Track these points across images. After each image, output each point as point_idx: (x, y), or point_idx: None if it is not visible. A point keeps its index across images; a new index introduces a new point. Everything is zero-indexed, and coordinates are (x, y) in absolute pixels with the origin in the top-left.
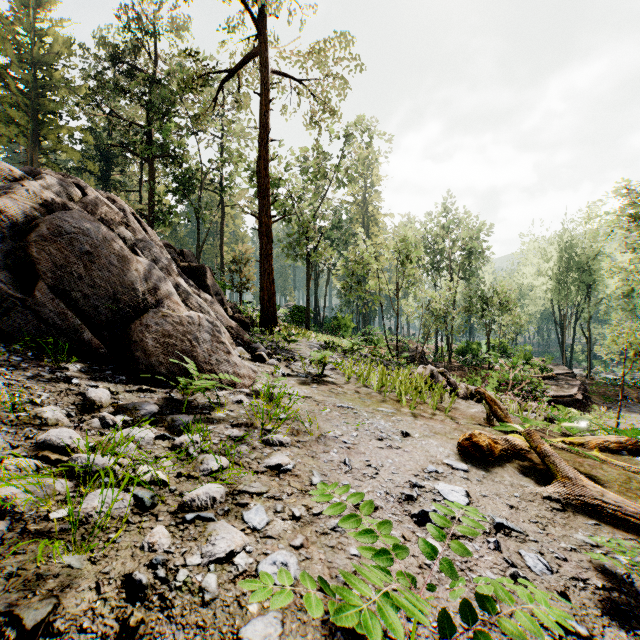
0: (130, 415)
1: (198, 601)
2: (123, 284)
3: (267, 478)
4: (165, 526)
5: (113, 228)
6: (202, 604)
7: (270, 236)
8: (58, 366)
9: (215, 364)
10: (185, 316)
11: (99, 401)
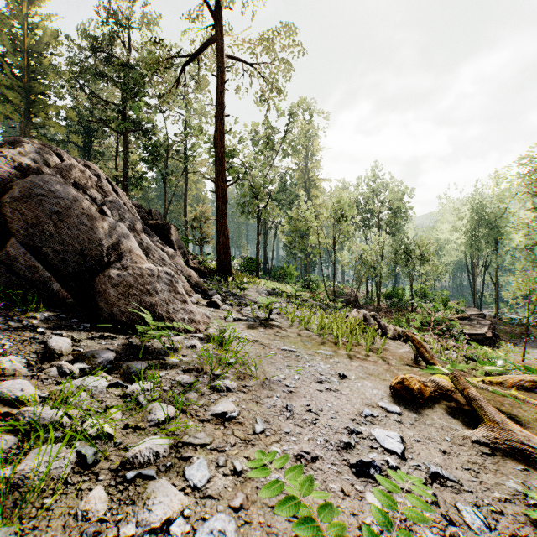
0: (88, 363)
1: None
2: (90, 240)
3: (212, 427)
4: (104, 487)
5: (85, 190)
6: None
7: (225, 198)
8: (27, 315)
9: (172, 312)
10: (145, 269)
11: (59, 350)
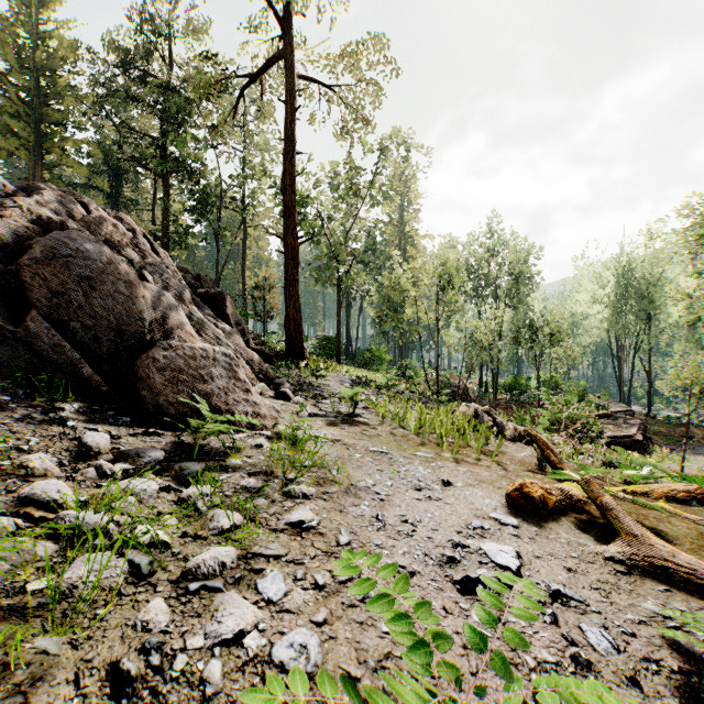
0: (132, 463)
1: (198, 696)
2: (128, 313)
3: (287, 537)
4: (164, 599)
5: (119, 250)
6: (202, 699)
7: (296, 259)
8: (52, 406)
9: (232, 403)
10: (198, 349)
11: (96, 447)
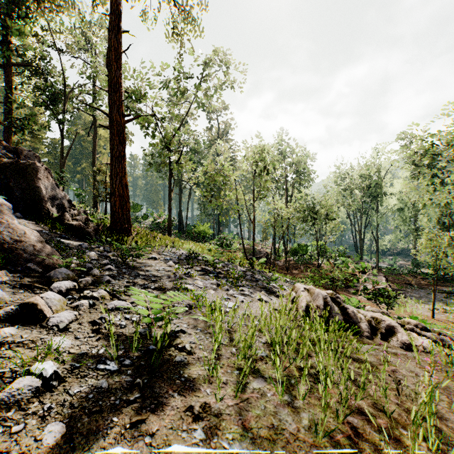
0: None
1: None
2: None
3: None
4: None
5: None
6: None
7: (122, 136)
8: None
9: None
10: None
11: None
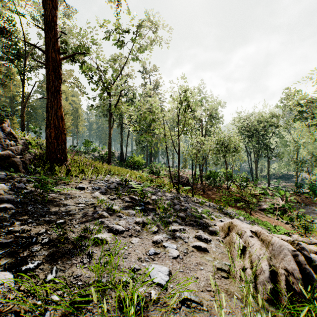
0: None
1: None
2: None
3: None
4: None
5: None
6: None
7: (58, 72)
8: None
9: None
10: None
11: None
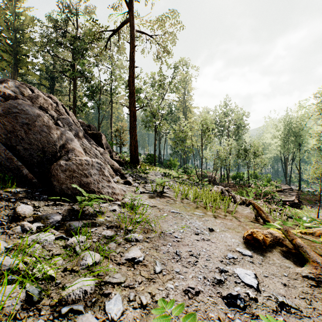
0: (43, 222)
1: None
2: (48, 142)
3: (125, 268)
4: (44, 320)
5: (47, 111)
6: None
7: (135, 117)
8: (5, 190)
9: (101, 187)
10: (84, 160)
11: (23, 214)
